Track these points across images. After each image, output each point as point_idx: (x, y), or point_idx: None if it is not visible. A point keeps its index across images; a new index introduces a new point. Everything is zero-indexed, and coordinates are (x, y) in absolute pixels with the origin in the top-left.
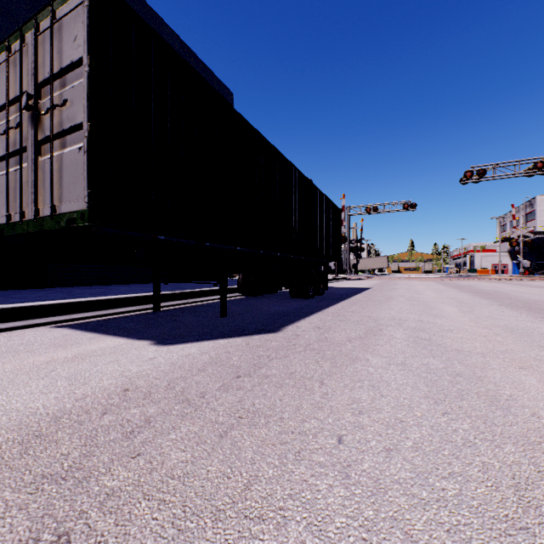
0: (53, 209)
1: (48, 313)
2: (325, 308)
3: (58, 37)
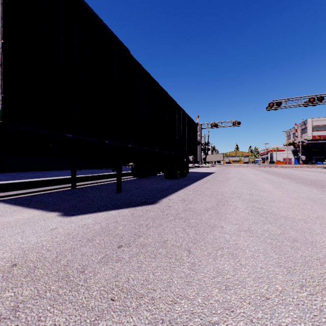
0: None
1: None
2: (188, 186)
3: None
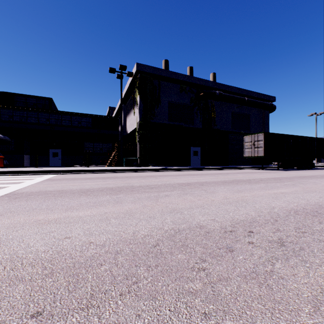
0: (257, 155)
1: (247, 168)
2: (304, 170)
3: (258, 137)
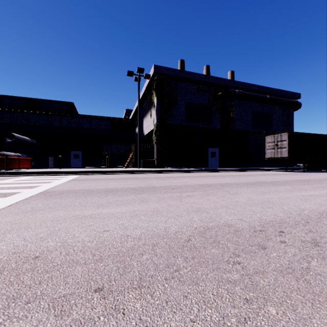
0: (281, 156)
1: (269, 170)
2: None
3: (281, 137)
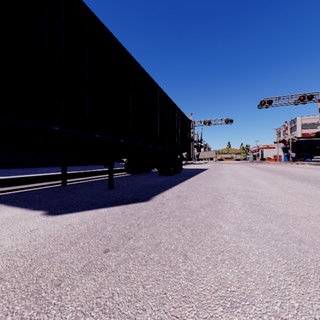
0: None
1: None
2: (182, 182)
3: None
